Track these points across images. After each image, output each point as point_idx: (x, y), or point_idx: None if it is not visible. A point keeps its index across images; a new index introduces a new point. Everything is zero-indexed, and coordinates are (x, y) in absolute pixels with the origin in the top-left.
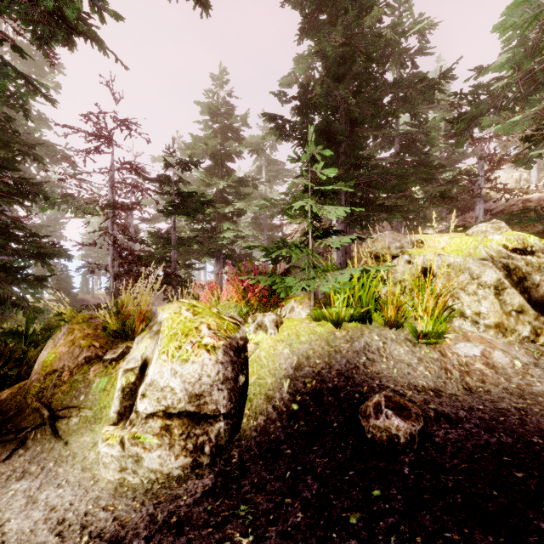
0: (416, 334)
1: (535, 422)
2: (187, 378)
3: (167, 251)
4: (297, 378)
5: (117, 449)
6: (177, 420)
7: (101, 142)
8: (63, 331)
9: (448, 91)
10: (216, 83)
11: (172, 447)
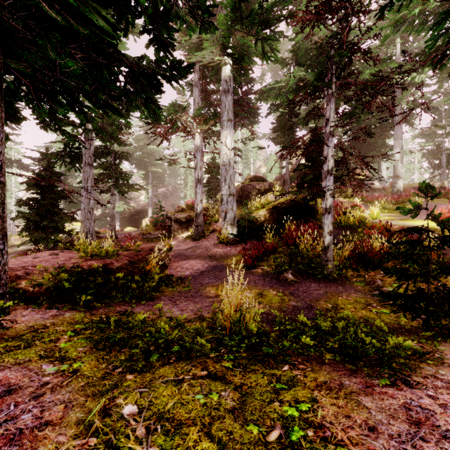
0: None
1: None
2: None
3: None
4: None
5: None
6: None
7: None
8: (13, 237)
9: None
10: None
11: None
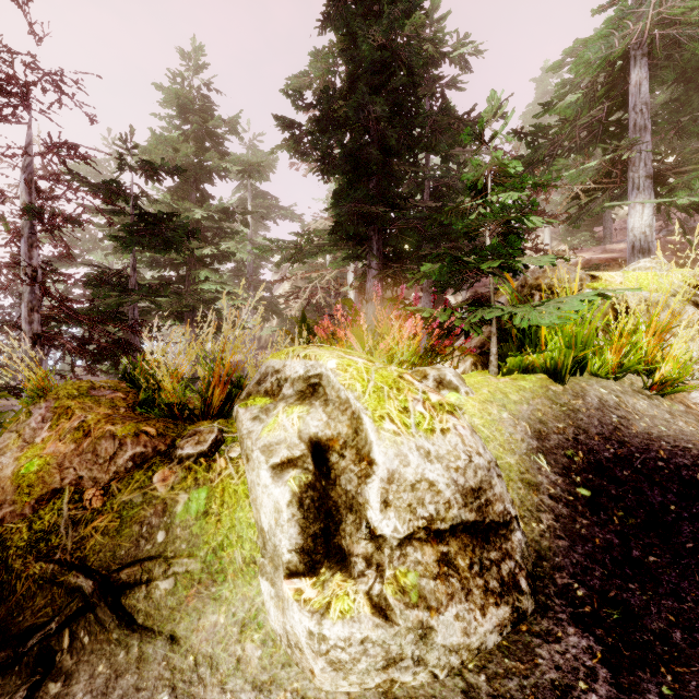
0: (652, 382)
1: None
2: (450, 461)
3: (130, 301)
4: (552, 451)
5: (371, 622)
6: (454, 540)
7: (9, 99)
8: (37, 413)
9: None
10: (187, 64)
11: (469, 593)
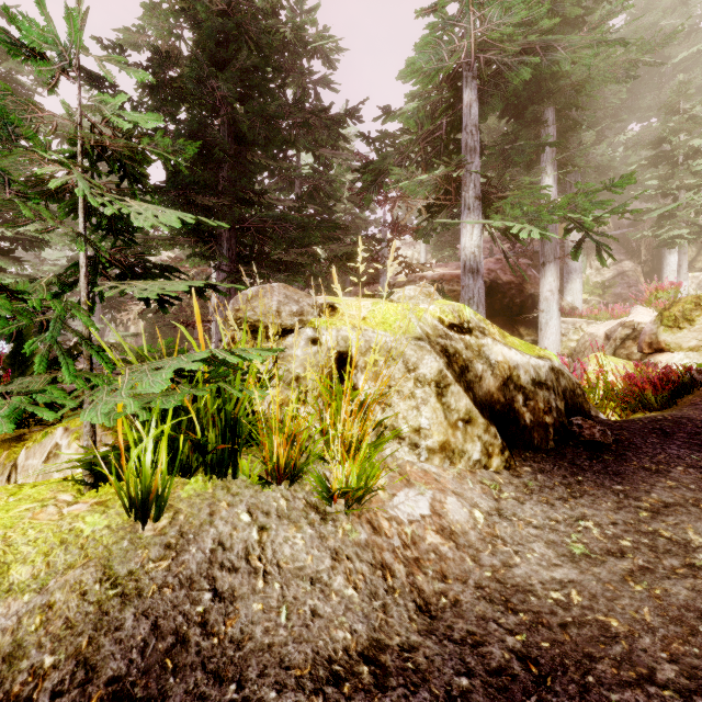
0: (329, 494)
1: (568, 701)
2: None
3: None
4: None
5: None
6: None
7: None
8: None
9: (352, 146)
10: None
11: None
